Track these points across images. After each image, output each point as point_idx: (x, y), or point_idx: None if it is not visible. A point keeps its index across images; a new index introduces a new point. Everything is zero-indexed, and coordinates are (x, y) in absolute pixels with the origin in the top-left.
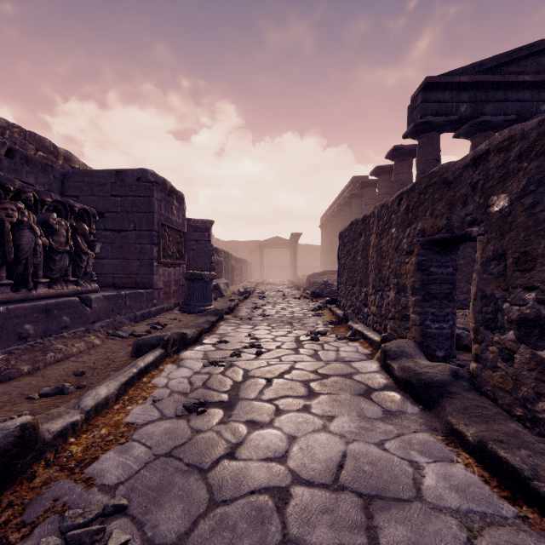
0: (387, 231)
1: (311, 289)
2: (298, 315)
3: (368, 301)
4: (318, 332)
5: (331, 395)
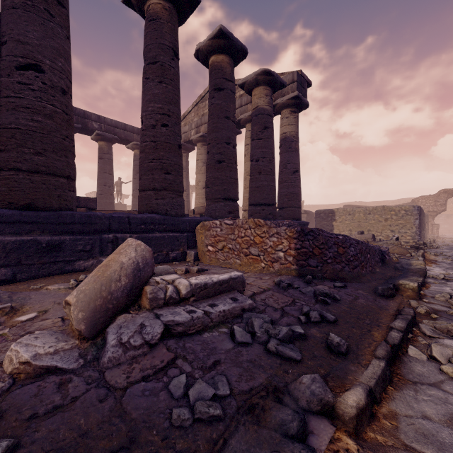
0: (423, 217)
1: (397, 258)
2: (450, 248)
3: (422, 236)
4: (444, 245)
5: (448, 244)
